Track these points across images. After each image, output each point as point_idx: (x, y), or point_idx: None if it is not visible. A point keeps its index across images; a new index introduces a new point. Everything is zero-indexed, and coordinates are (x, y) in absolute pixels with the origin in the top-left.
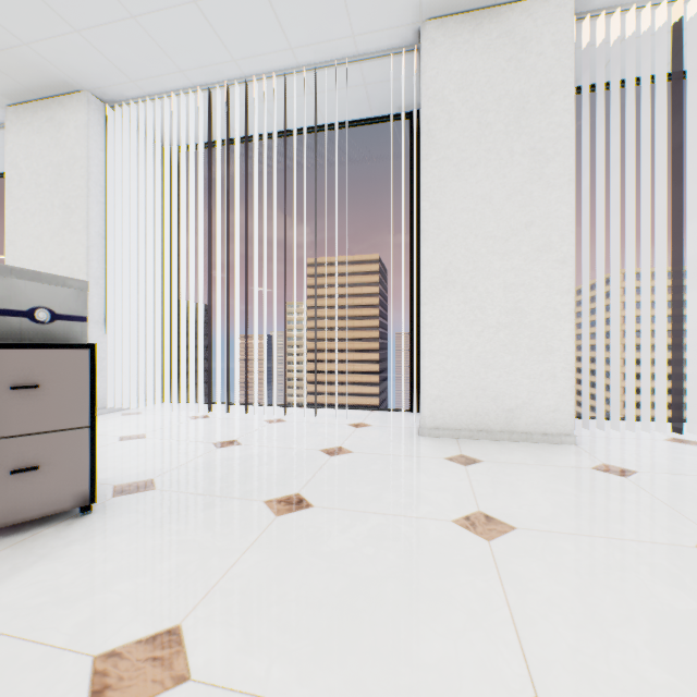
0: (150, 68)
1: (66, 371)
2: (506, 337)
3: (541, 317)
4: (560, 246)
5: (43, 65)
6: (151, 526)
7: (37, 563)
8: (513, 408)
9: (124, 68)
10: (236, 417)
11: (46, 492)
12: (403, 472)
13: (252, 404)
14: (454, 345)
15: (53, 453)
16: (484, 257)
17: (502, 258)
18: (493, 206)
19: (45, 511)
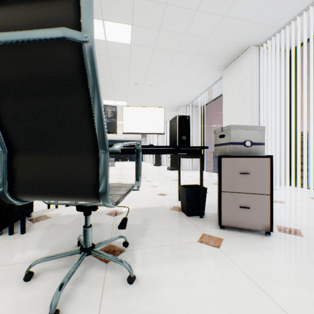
0: (284, 12)
1: (259, 168)
2: None
3: None
4: None
5: (235, 46)
6: (310, 260)
7: (253, 250)
8: None
9: (269, 22)
10: None
11: (251, 219)
12: None
13: None
14: None
15: (254, 203)
16: None
17: None
18: None
19: (251, 227)
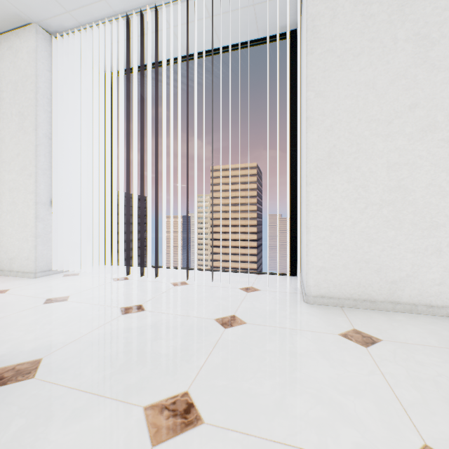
0: None
1: None
2: (390, 213)
3: (426, 194)
4: (445, 125)
5: None
6: None
7: None
8: (396, 280)
9: None
10: (149, 279)
11: None
12: (302, 355)
13: (164, 267)
14: (338, 221)
15: None
16: (367, 139)
17: (385, 139)
18: (377, 91)
19: None
